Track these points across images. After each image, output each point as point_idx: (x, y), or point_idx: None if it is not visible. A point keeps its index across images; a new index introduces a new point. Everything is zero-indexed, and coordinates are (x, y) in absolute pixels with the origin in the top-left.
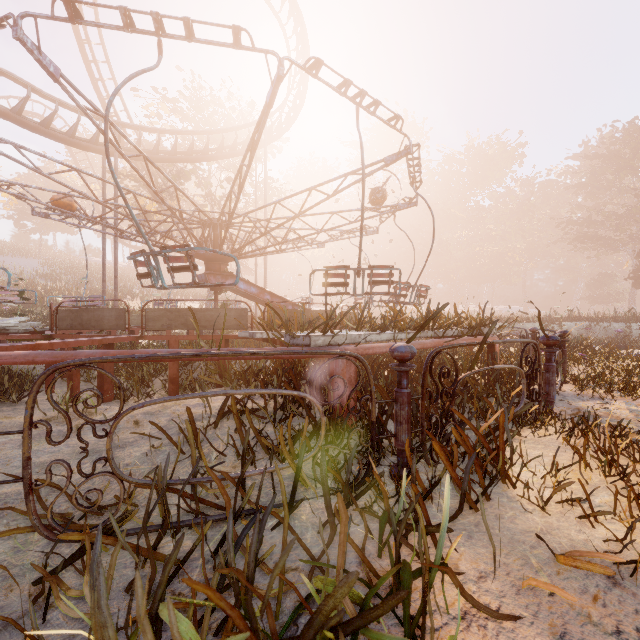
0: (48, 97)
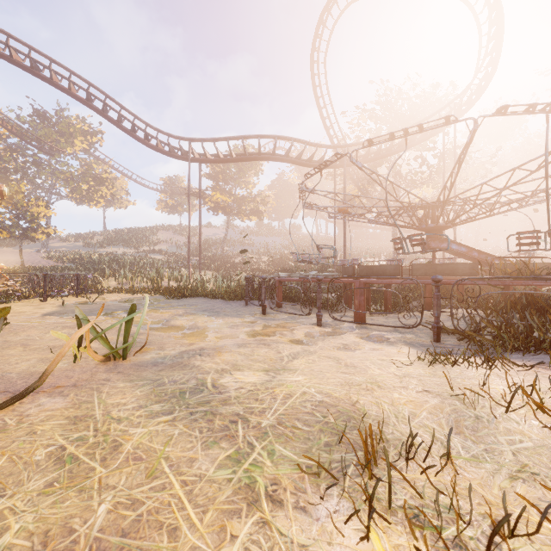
0: (312, 145)
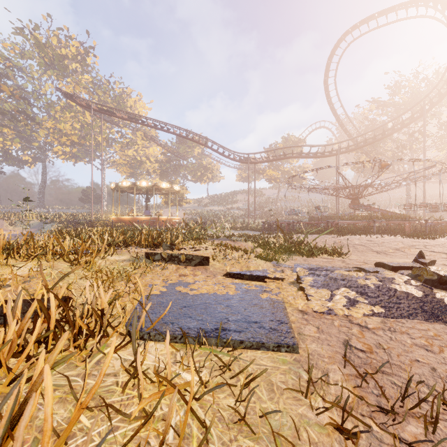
0: (316, 146)
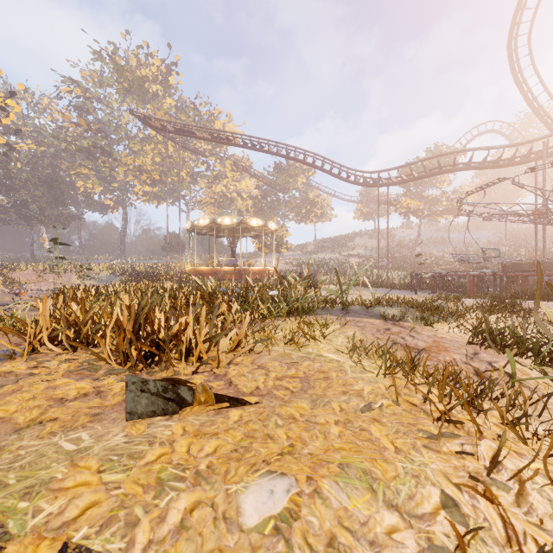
0: (498, 148)
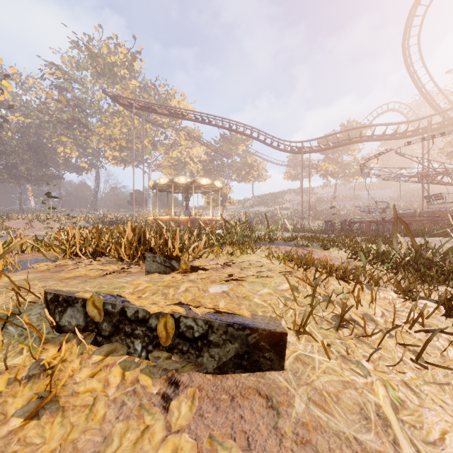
0: (394, 124)
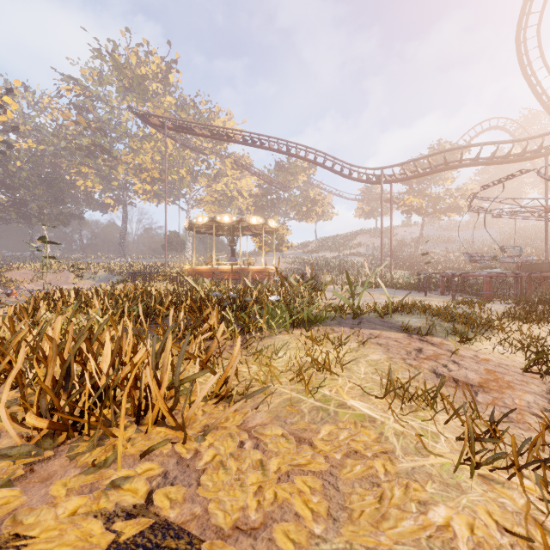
0: (508, 142)
